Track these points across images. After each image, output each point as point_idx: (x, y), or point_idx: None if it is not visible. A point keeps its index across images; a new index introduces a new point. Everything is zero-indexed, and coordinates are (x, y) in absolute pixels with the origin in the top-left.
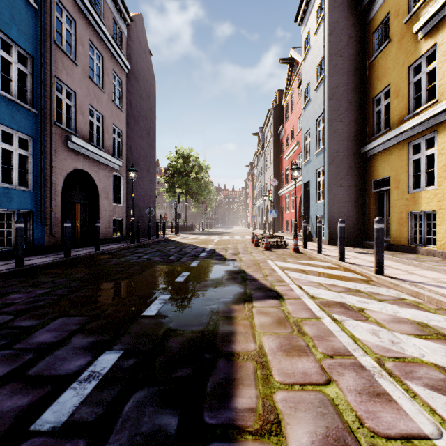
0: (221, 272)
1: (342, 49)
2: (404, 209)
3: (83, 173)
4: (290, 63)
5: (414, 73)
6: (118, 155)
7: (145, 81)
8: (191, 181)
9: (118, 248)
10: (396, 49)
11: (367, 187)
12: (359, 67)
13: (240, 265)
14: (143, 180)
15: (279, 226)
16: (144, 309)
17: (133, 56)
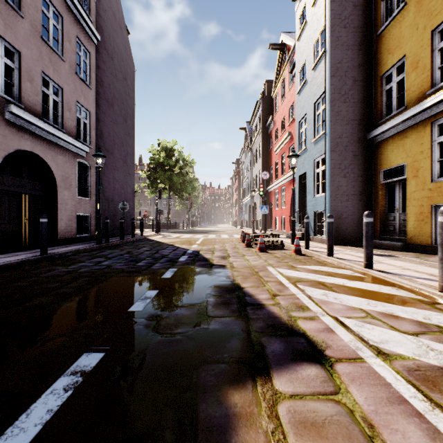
0: (206, 290)
1: (346, 19)
2: (426, 202)
3: (34, 156)
4: (281, 49)
5: (439, 38)
6: (85, 140)
7: (120, 60)
8: (174, 176)
9: (76, 250)
10: (415, 13)
11: (374, 178)
12: (365, 41)
13: (233, 275)
14: (119, 171)
15: (267, 224)
16: (7, 424)
17: (105, 27)
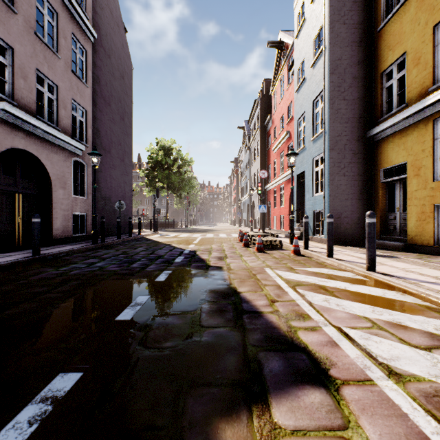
0: (201, 295)
1: (345, 16)
2: (428, 201)
3: (28, 155)
4: (279, 47)
5: None
6: (81, 139)
7: (118, 58)
8: (173, 175)
9: (70, 251)
10: (416, 8)
11: (374, 176)
12: (364, 38)
13: (229, 277)
14: (116, 170)
15: (266, 223)
16: None
17: (102, 25)
